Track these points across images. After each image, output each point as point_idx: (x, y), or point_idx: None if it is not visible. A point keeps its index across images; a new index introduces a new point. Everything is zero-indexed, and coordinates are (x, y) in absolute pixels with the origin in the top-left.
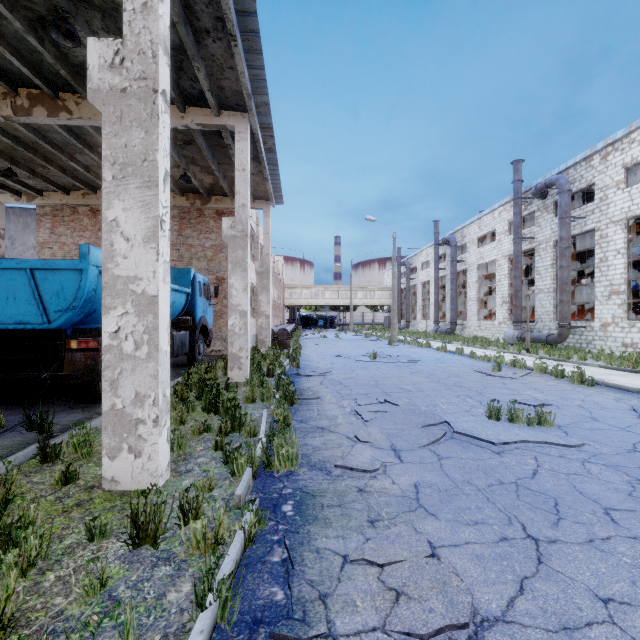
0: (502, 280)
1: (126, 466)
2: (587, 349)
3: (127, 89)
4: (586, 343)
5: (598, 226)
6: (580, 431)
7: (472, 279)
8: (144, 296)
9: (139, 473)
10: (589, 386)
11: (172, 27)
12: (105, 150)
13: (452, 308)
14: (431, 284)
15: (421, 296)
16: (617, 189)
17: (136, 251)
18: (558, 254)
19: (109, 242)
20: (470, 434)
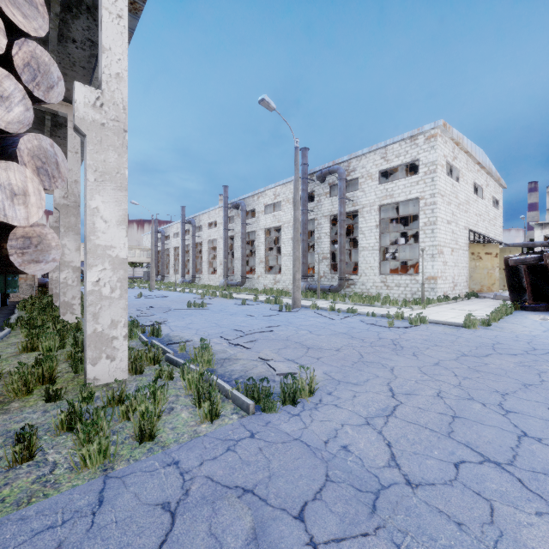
0: (220, 251)
1: (69, 318)
2: (253, 288)
3: (69, 205)
4: (253, 286)
5: (256, 230)
6: (213, 307)
7: (205, 248)
8: (76, 267)
9: (74, 320)
10: (232, 299)
11: (38, 130)
12: (61, 222)
13: (193, 266)
14: (180, 249)
15: (173, 257)
16: (262, 214)
17: (73, 253)
18: (241, 241)
19: (63, 250)
20: (179, 309)
